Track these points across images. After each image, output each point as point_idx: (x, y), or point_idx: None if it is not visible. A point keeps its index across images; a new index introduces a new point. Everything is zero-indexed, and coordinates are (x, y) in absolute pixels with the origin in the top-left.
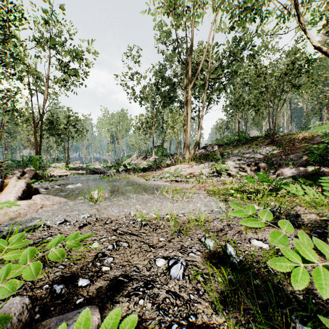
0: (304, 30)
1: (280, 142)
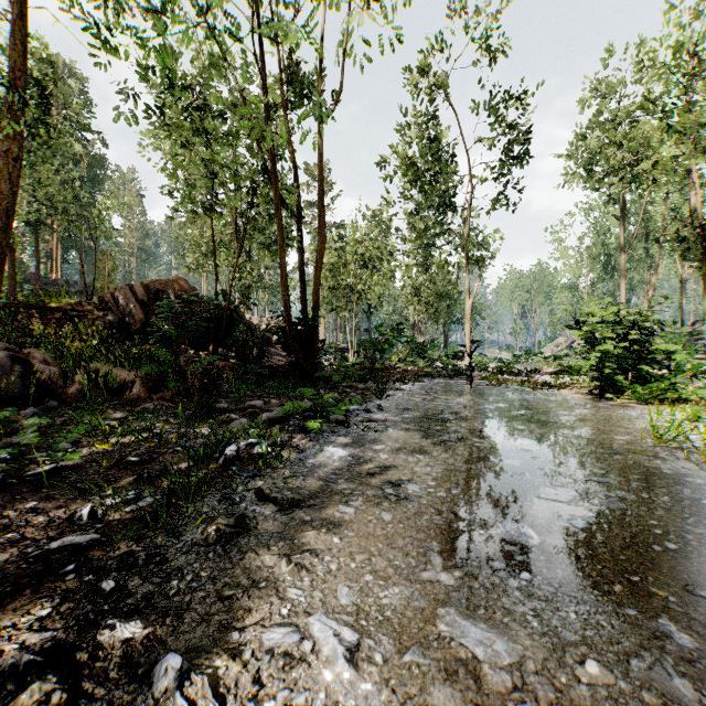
0: None
1: None
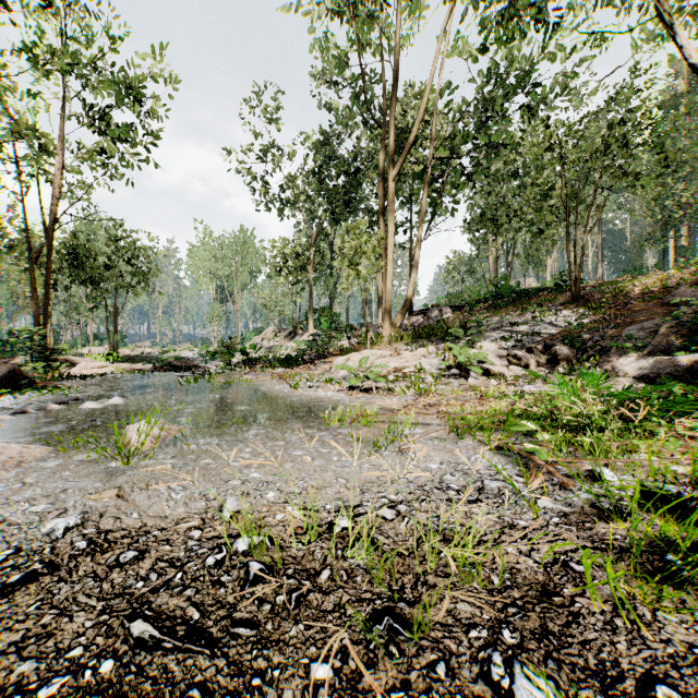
0: (667, 30)
1: (593, 298)
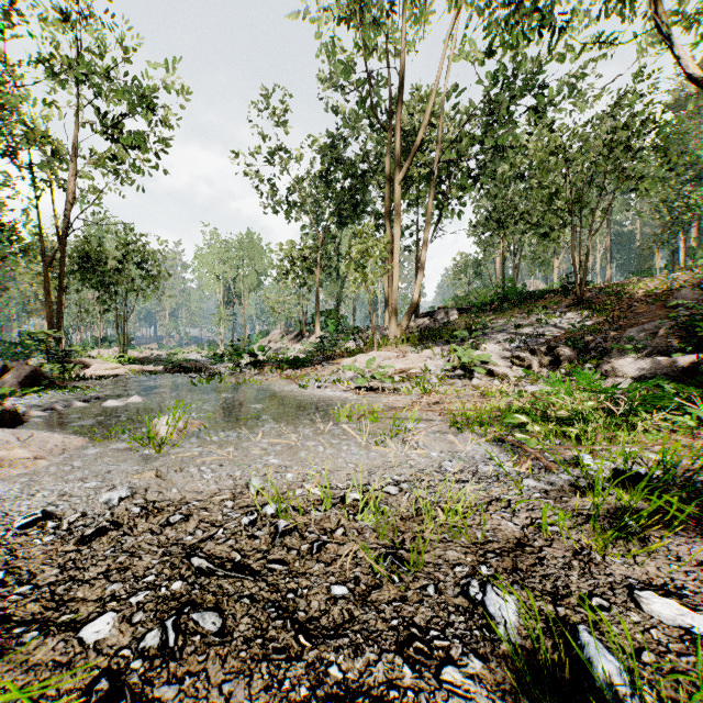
0: (665, 40)
1: (598, 301)
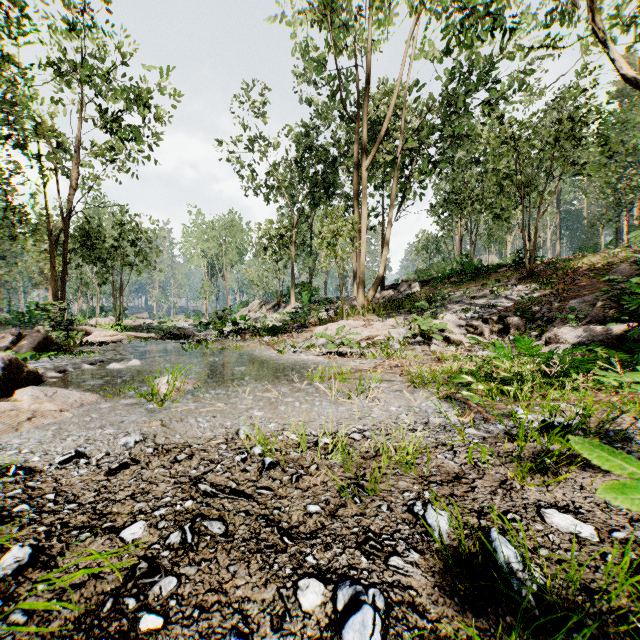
0: (602, 44)
1: (545, 275)
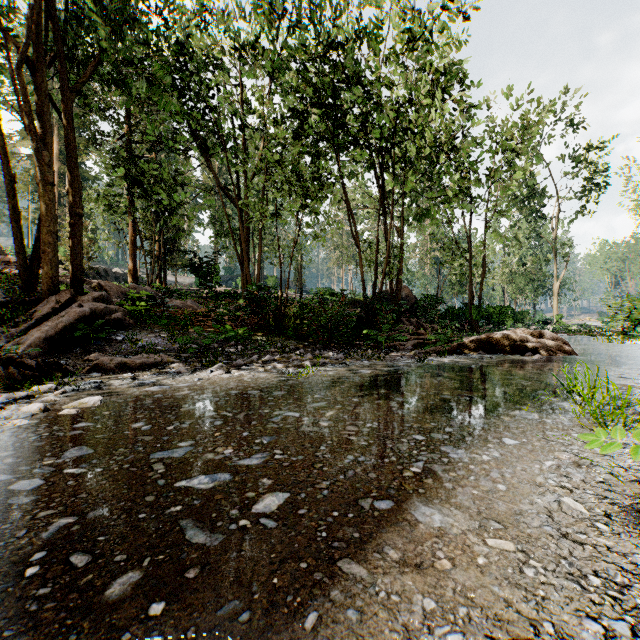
0: None
1: None
